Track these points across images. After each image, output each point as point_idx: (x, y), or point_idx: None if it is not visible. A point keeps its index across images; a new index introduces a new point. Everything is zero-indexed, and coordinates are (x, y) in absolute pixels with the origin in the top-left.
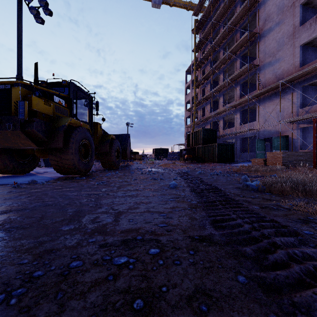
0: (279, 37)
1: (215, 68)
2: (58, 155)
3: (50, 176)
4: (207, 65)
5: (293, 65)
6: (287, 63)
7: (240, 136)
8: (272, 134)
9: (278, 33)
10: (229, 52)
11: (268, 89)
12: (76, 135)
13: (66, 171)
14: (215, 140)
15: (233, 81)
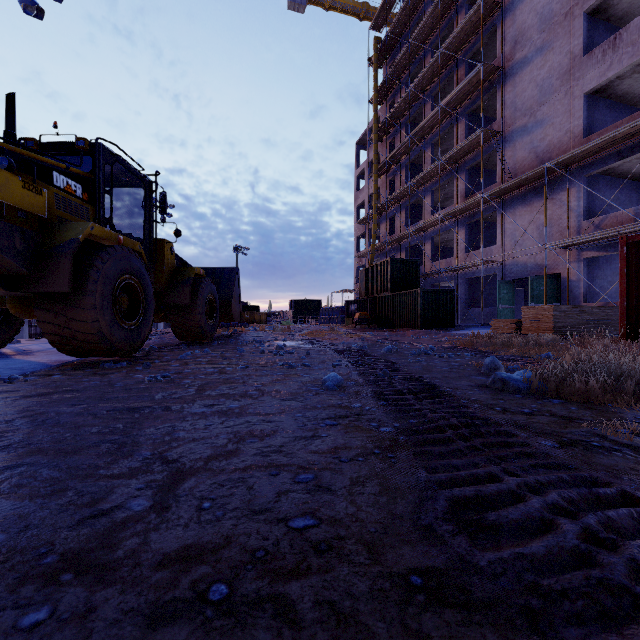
0: (543, 77)
1: (416, 137)
2: (59, 310)
3: (43, 361)
4: (399, 130)
5: (571, 134)
6: (558, 128)
7: (465, 276)
8: (529, 272)
9: (541, 70)
10: (443, 105)
11: (521, 181)
12: (105, 264)
13: (82, 349)
14: (415, 283)
15: (452, 165)
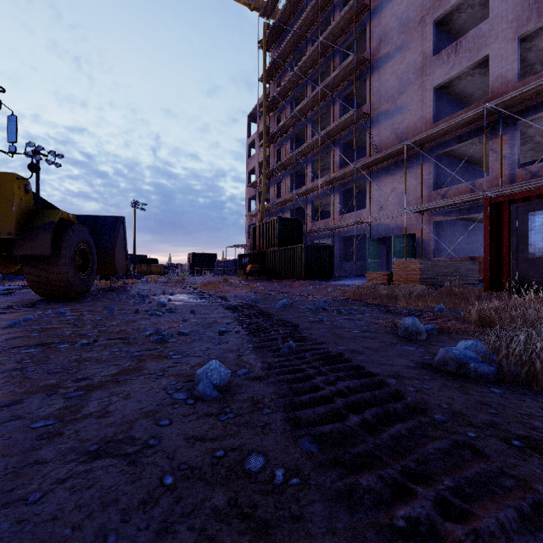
0: (402, 71)
1: (300, 114)
2: None
3: None
4: (285, 107)
5: (423, 119)
6: (414, 114)
7: (340, 234)
8: (391, 232)
9: (400, 65)
10: (322, 87)
11: (385, 156)
12: None
13: None
14: (300, 240)
15: (329, 139)
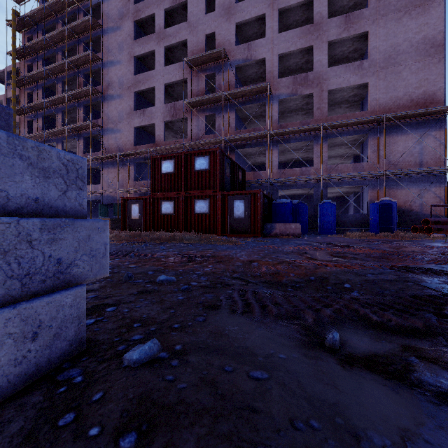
0: (120, 109)
1: (51, 103)
2: None
3: None
4: (37, 89)
5: (130, 142)
6: (126, 137)
7: None
8: (115, 201)
9: (119, 106)
10: (69, 94)
11: (110, 156)
12: None
13: None
14: None
15: (76, 131)
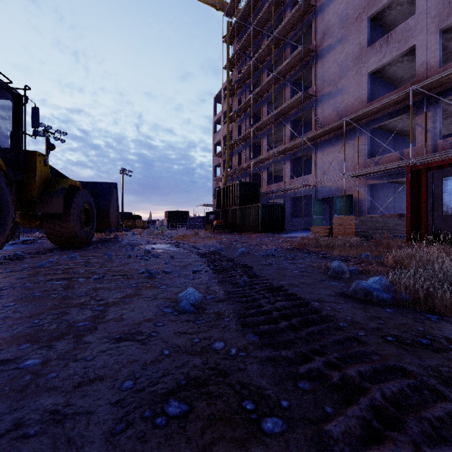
0: (342, 59)
1: (257, 96)
2: None
3: None
4: (245, 90)
5: (360, 99)
6: (352, 95)
7: (290, 195)
8: (333, 193)
9: (340, 54)
10: (275, 74)
11: (328, 130)
12: None
13: None
14: (257, 200)
15: (281, 117)
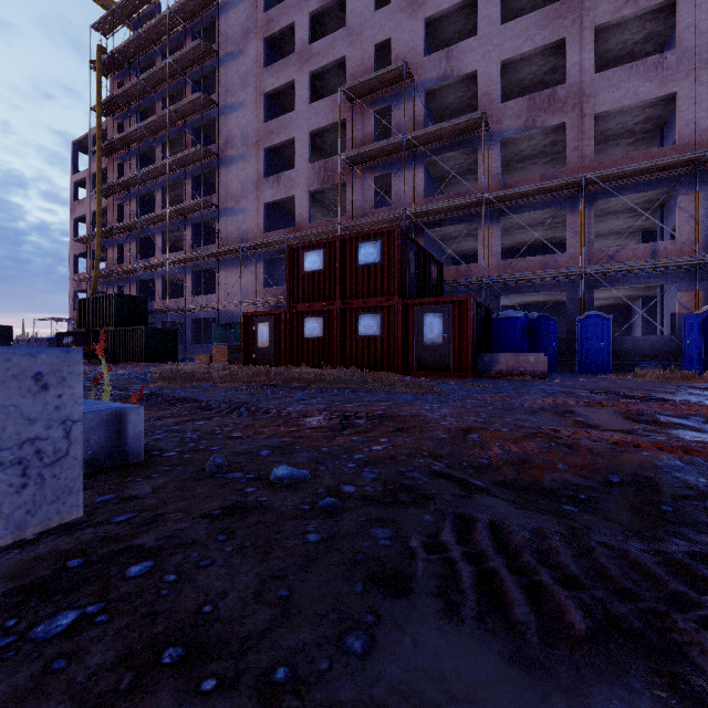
0: (244, 178)
1: (147, 175)
2: None
3: None
4: (130, 157)
5: (258, 227)
6: (252, 220)
7: (193, 316)
8: (236, 319)
9: (243, 172)
10: (172, 161)
11: (229, 250)
12: None
13: None
14: (144, 320)
15: (181, 216)
